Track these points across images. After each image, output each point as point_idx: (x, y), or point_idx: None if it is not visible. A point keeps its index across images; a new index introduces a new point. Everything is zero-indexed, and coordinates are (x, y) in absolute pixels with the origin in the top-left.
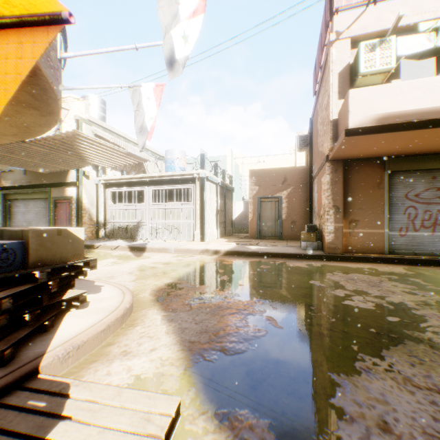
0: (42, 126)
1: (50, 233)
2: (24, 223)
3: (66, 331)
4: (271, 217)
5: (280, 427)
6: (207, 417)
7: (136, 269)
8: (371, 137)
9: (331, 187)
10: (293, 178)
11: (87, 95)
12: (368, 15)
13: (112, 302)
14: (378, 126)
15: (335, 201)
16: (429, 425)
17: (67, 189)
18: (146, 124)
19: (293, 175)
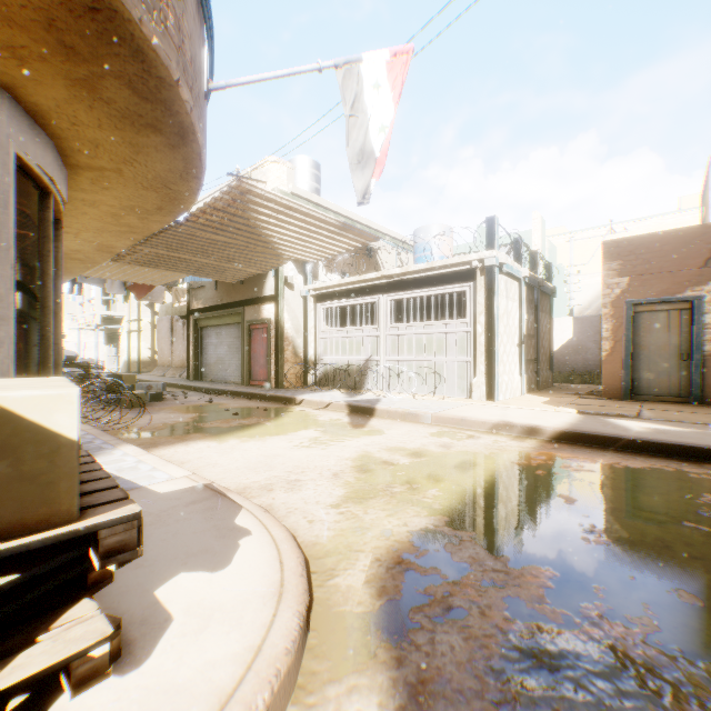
0: (184, 177)
1: None
2: (215, 361)
3: None
4: (665, 349)
5: None
6: None
7: (350, 463)
8: None
9: None
10: None
11: (293, 160)
12: None
13: (223, 651)
14: None
15: None
16: None
17: (263, 307)
18: (372, 143)
19: None
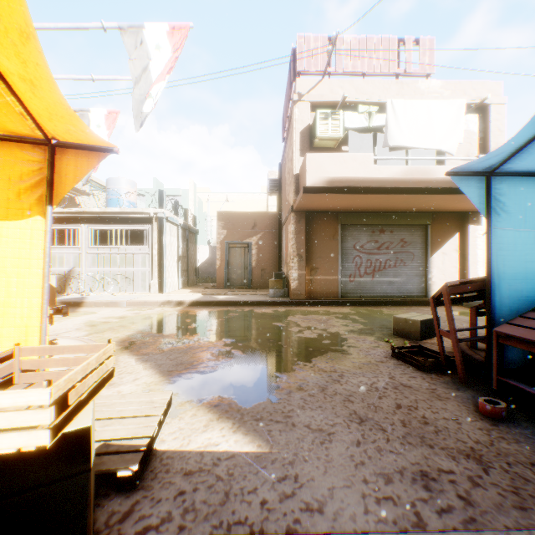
0: None
1: None
2: None
3: None
4: (240, 264)
5: (240, 399)
6: (192, 402)
7: (84, 325)
8: (324, 196)
9: (295, 236)
10: (263, 223)
11: None
12: (324, 85)
13: None
14: (328, 188)
15: (299, 250)
16: (323, 384)
17: None
18: None
19: (263, 220)
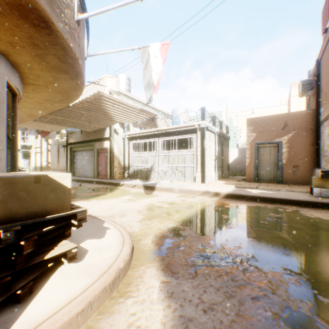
0: (75, 90)
1: (24, 180)
2: (81, 167)
3: (37, 307)
4: (269, 162)
5: None
6: None
7: (145, 207)
8: None
9: None
10: (294, 123)
11: (118, 75)
12: None
13: (107, 256)
14: None
15: None
16: None
17: (104, 142)
18: (154, 79)
19: (294, 120)
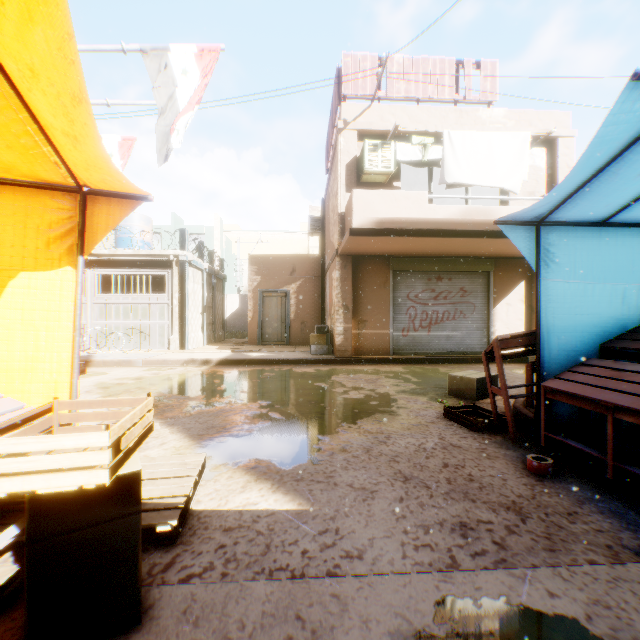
0: None
1: None
2: None
3: None
4: (276, 317)
5: (279, 461)
6: (227, 465)
7: (95, 387)
8: (373, 239)
9: (340, 284)
10: (303, 268)
11: None
12: (374, 111)
13: None
14: (378, 230)
15: (345, 300)
16: (369, 446)
17: None
18: None
19: (303, 265)
